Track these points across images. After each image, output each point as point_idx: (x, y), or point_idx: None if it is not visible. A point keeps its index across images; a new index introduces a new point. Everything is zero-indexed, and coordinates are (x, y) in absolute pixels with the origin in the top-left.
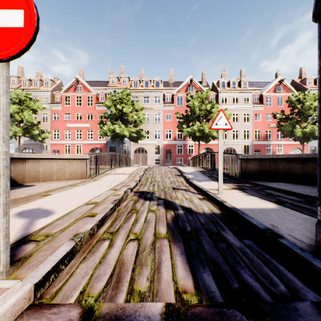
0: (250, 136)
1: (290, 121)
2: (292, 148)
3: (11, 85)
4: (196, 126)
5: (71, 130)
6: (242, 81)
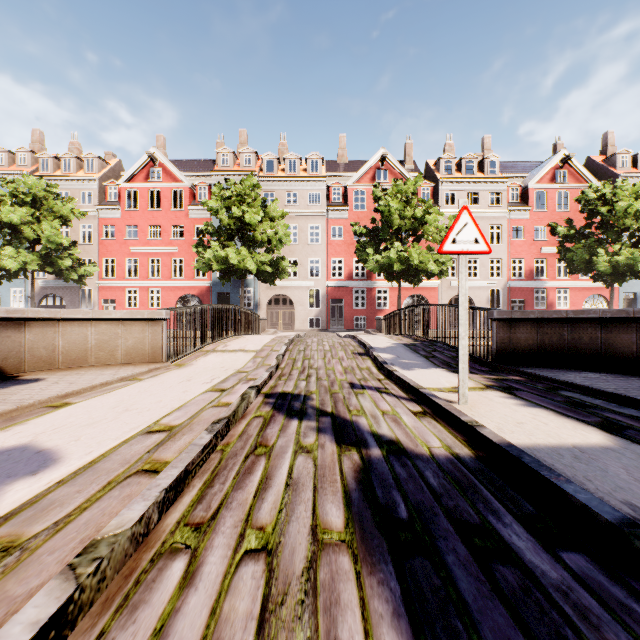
0: (503, 272)
1: (585, 241)
2: (588, 295)
3: (19, 167)
4: (394, 251)
5: (139, 259)
6: (485, 160)
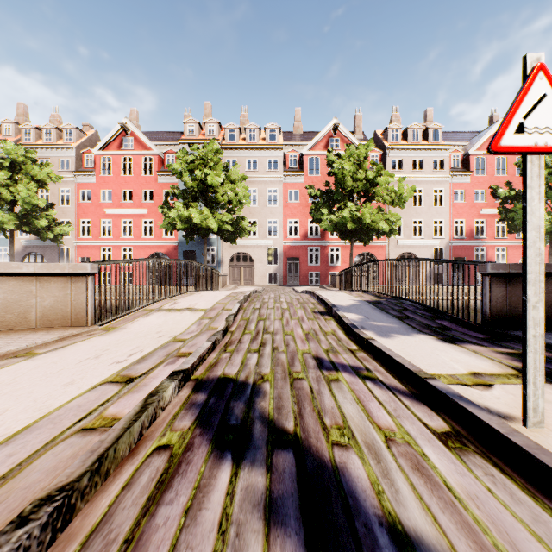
0: (445, 231)
1: None
2: None
3: (4, 137)
4: (347, 211)
5: (113, 221)
6: (429, 129)
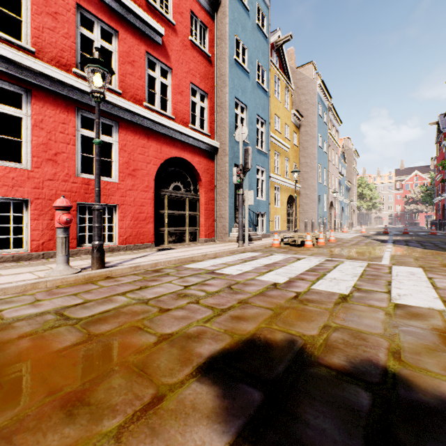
0: None
1: None
2: None
3: None
4: (413, 207)
5: None
6: None
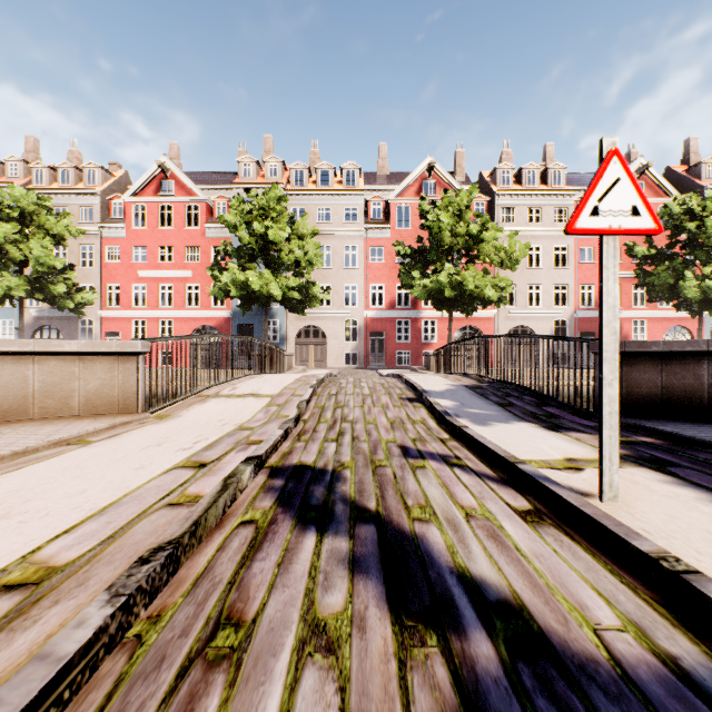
0: (570, 300)
1: (669, 262)
2: (669, 327)
3: (9, 179)
4: (444, 274)
5: (148, 286)
6: (549, 170)
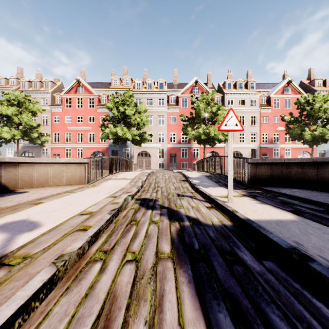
0: (257, 139)
1: (298, 124)
2: (301, 151)
3: (10, 86)
4: (201, 129)
5: (72, 133)
6: (248, 82)
